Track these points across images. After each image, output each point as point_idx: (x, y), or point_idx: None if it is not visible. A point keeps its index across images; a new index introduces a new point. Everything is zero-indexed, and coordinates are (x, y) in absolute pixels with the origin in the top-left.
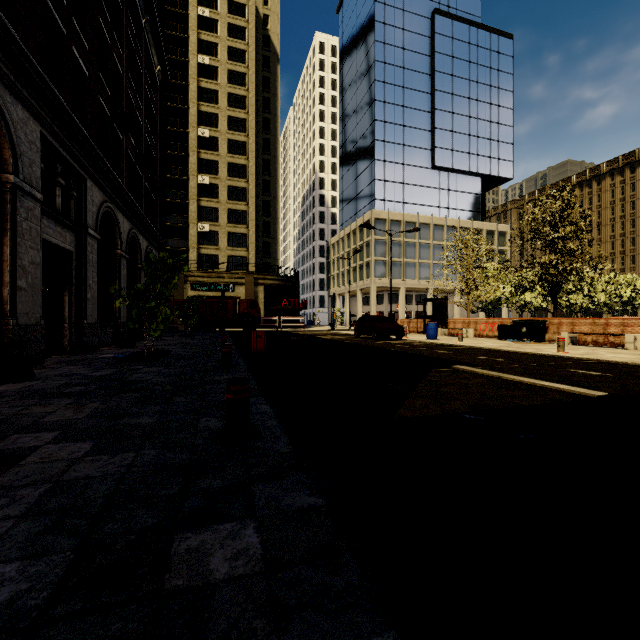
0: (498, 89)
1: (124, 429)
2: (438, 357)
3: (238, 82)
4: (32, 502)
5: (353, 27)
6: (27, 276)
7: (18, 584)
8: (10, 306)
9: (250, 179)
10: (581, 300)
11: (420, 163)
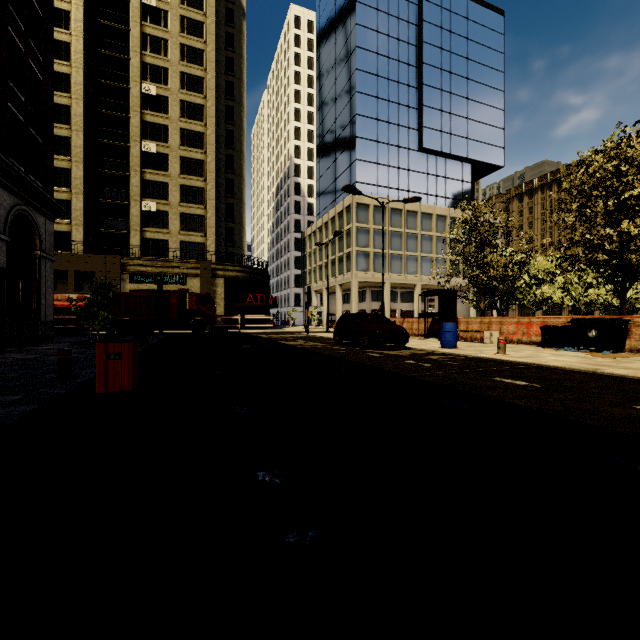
0: (489, 68)
1: None
2: (549, 410)
3: (193, 32)
4: None
5: None
6: None
7: None
8: None
9: (208, 150)
10: (604, 296)
11: (406, 144)
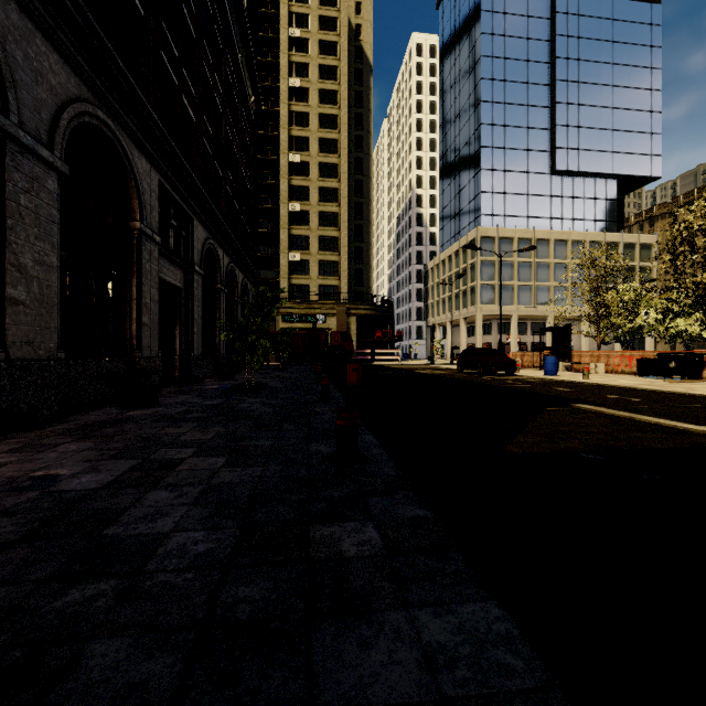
0: (640, 68)
1: (247, 449)
2: (556, 395)
3: (329, 101)
4: (196, 496)
5: (455, 21)
6: (149, 313)
7: (207, 544)
8: (137, 340)
9: (342, 203)
10: None
11: (537, 168)
